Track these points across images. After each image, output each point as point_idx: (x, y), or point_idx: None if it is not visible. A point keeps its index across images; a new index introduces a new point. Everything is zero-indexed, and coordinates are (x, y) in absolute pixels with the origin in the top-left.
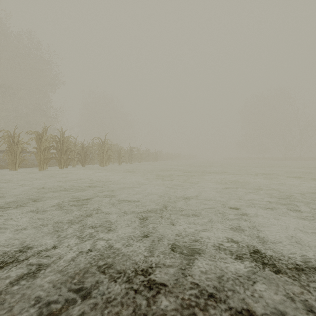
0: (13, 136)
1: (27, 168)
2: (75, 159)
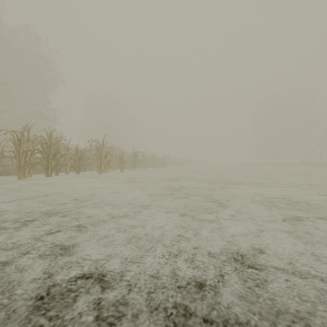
0: None
1: (9, 176)
2: (68, 165)
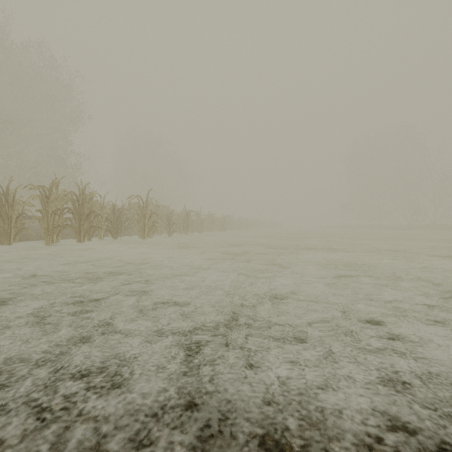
0: (6, 192)
1: (30, 241)
2: (102, 228)
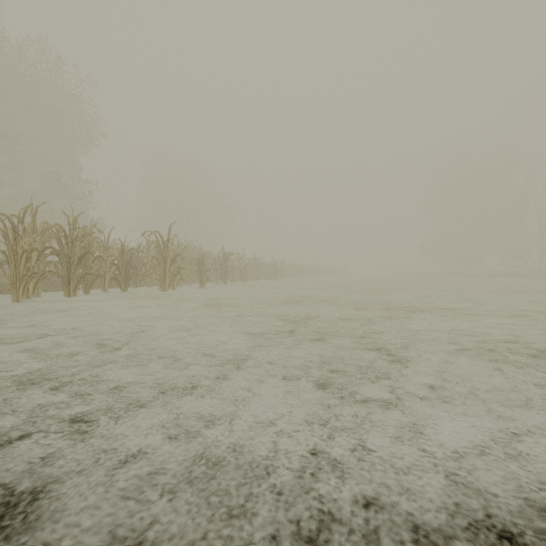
0: None
1: (3, 295)
2: (107, 276)
